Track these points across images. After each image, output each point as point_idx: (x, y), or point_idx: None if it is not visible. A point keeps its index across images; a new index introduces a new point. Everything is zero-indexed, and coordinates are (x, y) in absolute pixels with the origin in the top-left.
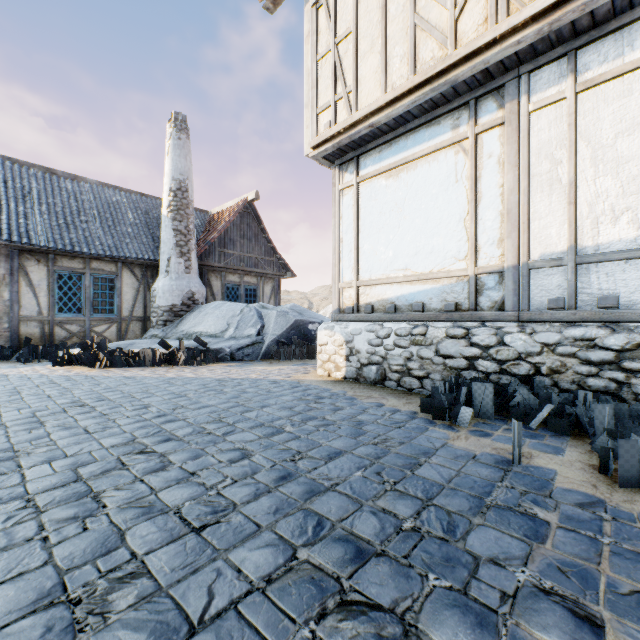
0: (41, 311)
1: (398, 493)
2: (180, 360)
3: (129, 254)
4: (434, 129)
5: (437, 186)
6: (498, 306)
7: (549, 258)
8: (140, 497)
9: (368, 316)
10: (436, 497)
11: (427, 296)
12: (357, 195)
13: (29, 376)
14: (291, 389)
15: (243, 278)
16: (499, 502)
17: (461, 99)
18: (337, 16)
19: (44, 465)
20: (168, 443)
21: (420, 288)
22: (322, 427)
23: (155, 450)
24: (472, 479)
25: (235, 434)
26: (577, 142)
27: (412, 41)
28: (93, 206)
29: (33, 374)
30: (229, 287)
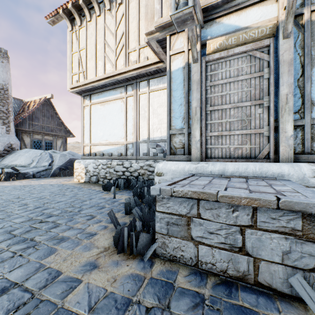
0: None
1: (73, 207)
2: (2, 178)
3: None
4: (115, 92)
5: (116, 112)
6: (132, 154)
7: (143, 140)
8: None
9: (94, 157)
10: (83, 206)
11: (113, 150)
12: (90, 110)
13: None
14: (57, 187)
15: (44, 137)
16: (99, 205)
17: (122, 84)
18: (80, 40)
19: None
20: None
21: (111, 147)
22: (61, 196)
23: None
24: (98, 202)
25: (24, 200)
26: (150, 107)
27: (104, 62)
28: None
29: None
30: (35, 141)
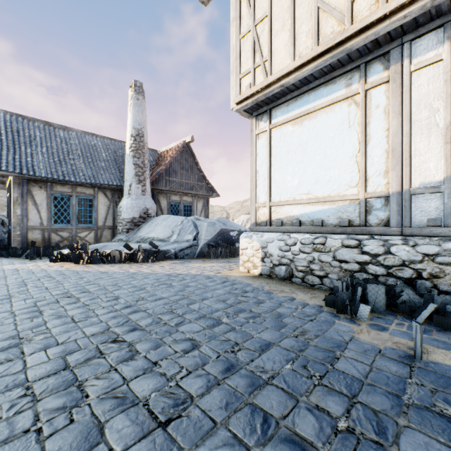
0: (42, 222)
1: (325, 388)
2: (139, 259)
3: (103, 182)
4: (331, 87)
5: (333, 130)
6: (384, 223)
7: (428, 186)
8: (115, 387)
9: (278, 228)
10: (359, 394)
11: (325, 214)
12: (270, 138)
13: (33, 271)
14: (222, 284)
15: (182, 198)
16: (415, 401)
17: (353, 63)
18: (255, 5)
19: (41, 352)
20: (134, 332)
21: (319, 208)
22: (251, 319)
23: (125, 339)
24: (385, 375)
25: (185, 325)
26: None
27: (316, 20)
28: (78, 148)
29: (36, 269)
30: (172, 204)
